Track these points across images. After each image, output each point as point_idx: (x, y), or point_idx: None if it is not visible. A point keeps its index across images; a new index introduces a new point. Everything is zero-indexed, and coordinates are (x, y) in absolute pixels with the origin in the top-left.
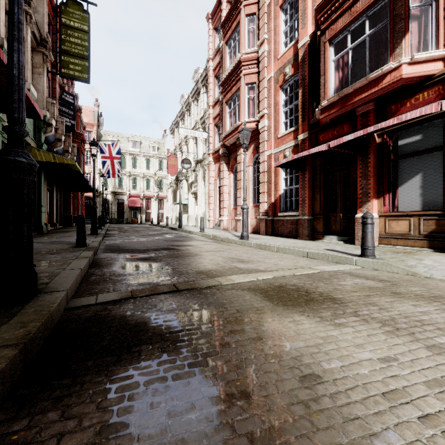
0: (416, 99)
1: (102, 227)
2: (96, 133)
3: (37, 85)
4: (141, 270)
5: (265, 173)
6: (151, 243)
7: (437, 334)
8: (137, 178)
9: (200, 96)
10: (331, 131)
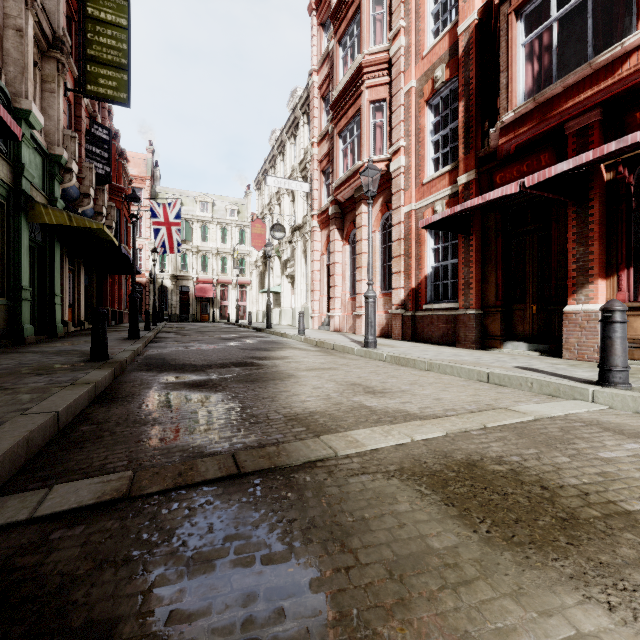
0: None
1: (152, 327)
2: (150, 190)
3: (48, 110)
4: (181, 410)
5: (402, 241)
6: (218, 354)
7: None
8: (208, 255)
9: (299, 129)
10: (516, 167)
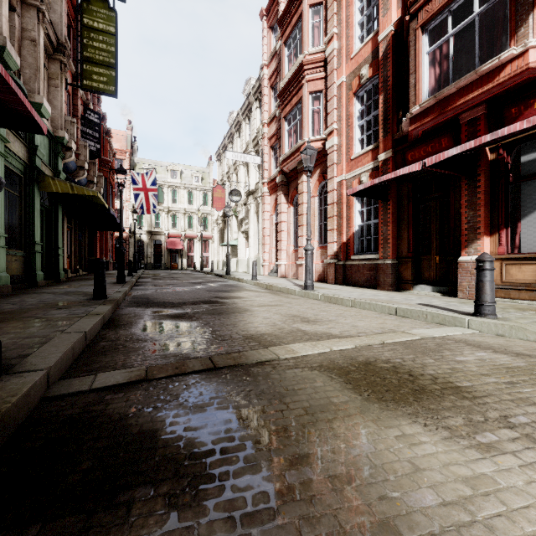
0: None
1: (134, 274)
2: (130, 161)
3: (53, 101)
4: (169, 332)
5: (335, 205)
6: (189, 294)
7: None
8: (177, 214)
9: (252, 112)
10: (423, 148)
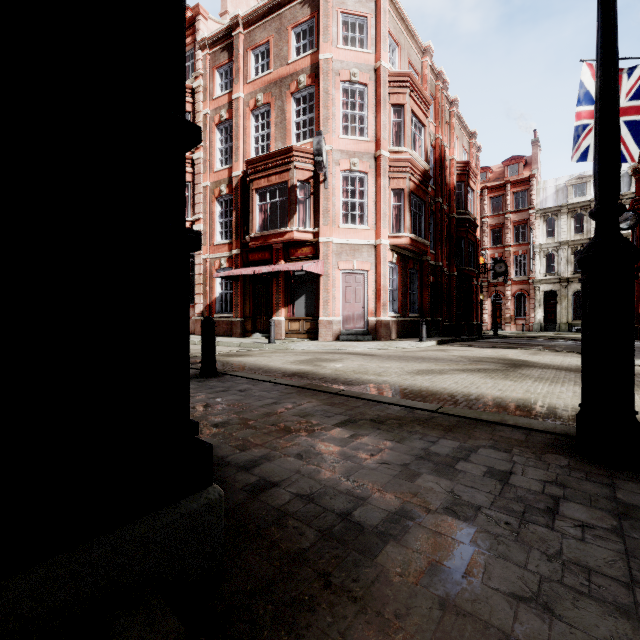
0: (302, 250)
1: None
2: None
3: None
4: None
5: (201, 275)
6: None
7: (273, 356)
8: None
9: None
10: (257, 254)
